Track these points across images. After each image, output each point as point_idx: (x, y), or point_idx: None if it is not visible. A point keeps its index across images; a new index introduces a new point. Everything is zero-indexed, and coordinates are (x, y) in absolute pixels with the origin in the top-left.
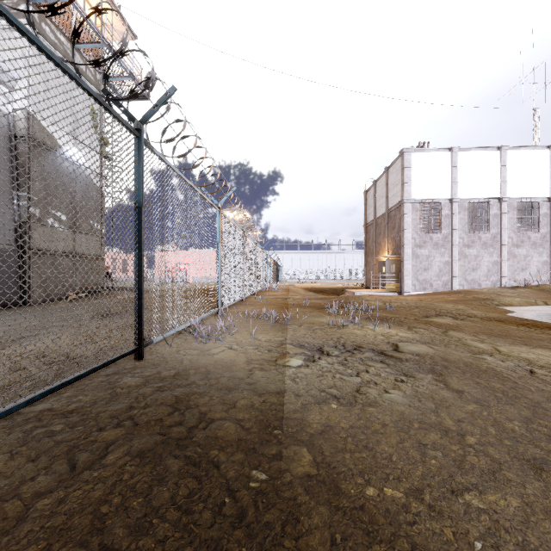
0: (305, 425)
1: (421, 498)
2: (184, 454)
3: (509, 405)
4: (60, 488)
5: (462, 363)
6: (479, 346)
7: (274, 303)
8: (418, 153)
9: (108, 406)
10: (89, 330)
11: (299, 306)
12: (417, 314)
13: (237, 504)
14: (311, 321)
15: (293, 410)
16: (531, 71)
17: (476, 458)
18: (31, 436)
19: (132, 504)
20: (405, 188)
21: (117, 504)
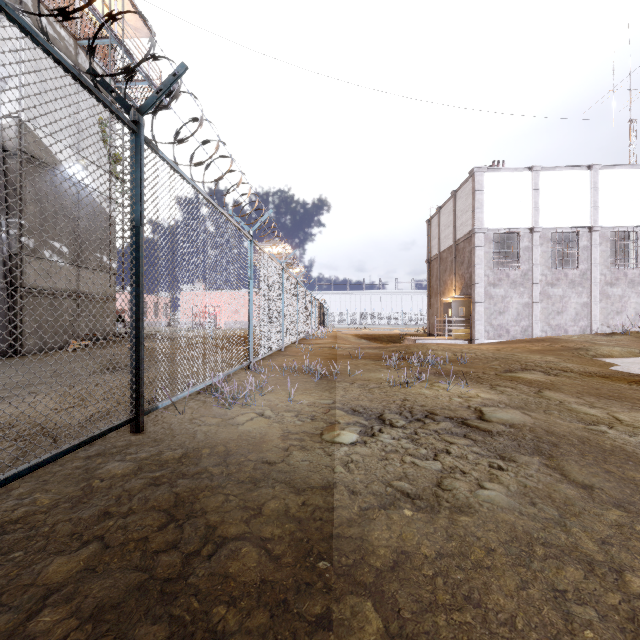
0: (366, 552)
1: None
2: (170, 612)
3: None
4: None
5: (576, 439)
6: (591, 413)
7: (319, 353)
8: (492, 173)
9: (74, 512)
10: (83, 389)
11: (350, 358)
12: (498, 368)
13: None
14: (366, 377)
15: (347, 520)
16: (628, 75)
17: None
18: None
19: None
20: (477, 216)
21: None
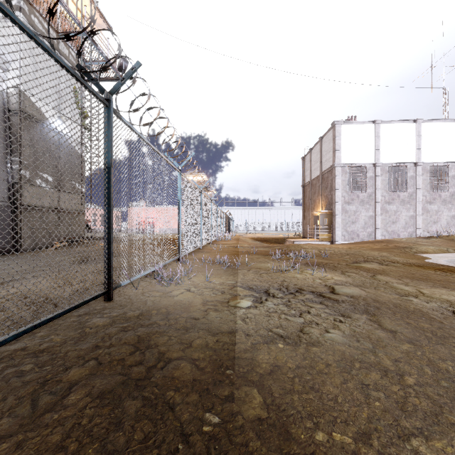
0: (255, 365)
1: (370, 445)
2: (142, 395)
3: (439, 345)
4: (20, 433)
5: (392, 304)
6: (405, 289)
7: (226, 251)
8: (347, 125)
9: (77, 346)
10: (68, 274)
11: (247, 253)
12: (348, 260)
13: (190, 451)
14: (258, 266)
15: (243, 349)
16: (442, 57)
17: (417, 400)
18: (2, 375)
19: (87, 450)
20: (336, 155)
21: (73, 451)
